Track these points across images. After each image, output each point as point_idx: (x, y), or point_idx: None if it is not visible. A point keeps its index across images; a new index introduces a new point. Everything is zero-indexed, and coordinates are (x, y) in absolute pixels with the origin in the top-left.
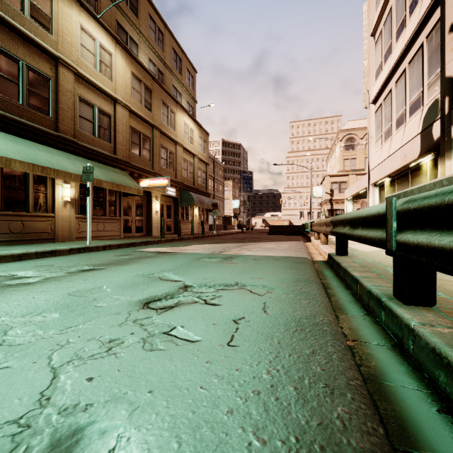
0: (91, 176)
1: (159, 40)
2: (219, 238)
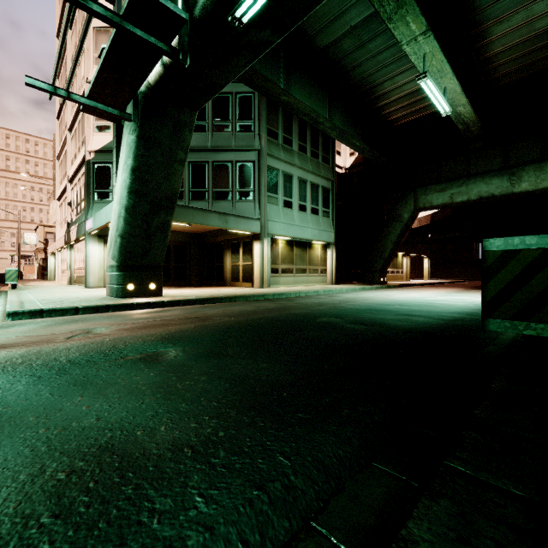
0: None
1: None
2: None
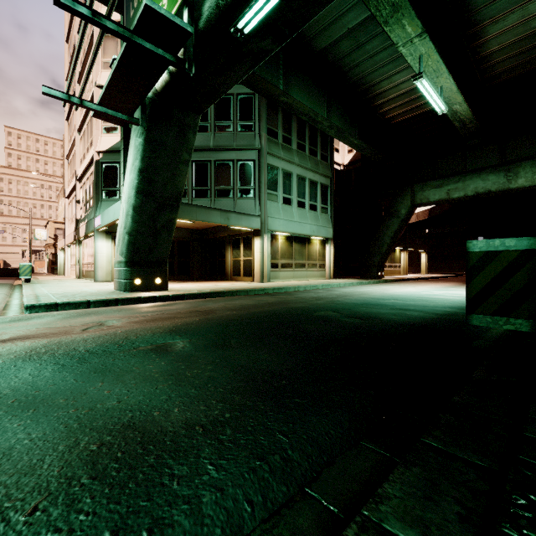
0: None
1: None
2: None
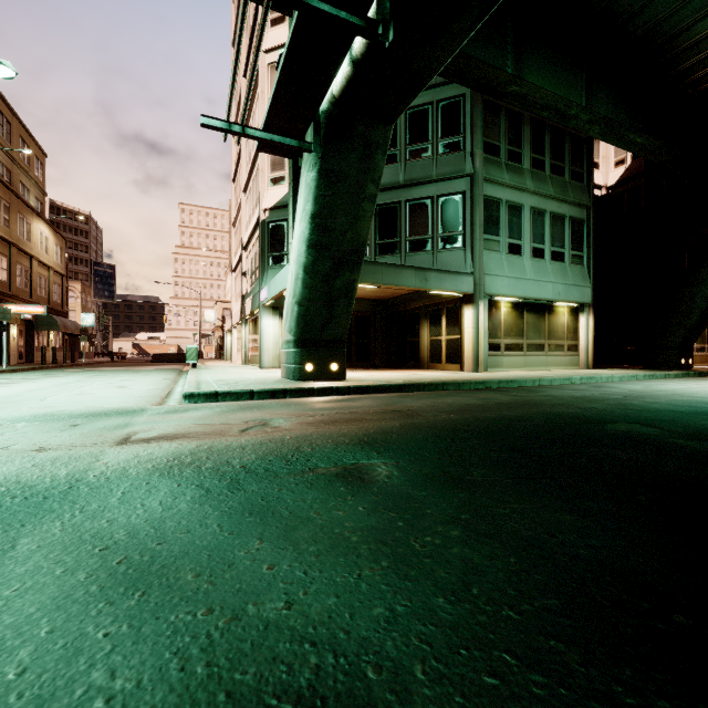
0: (9, 316)
1: (7, 132)
2: (103, 365)
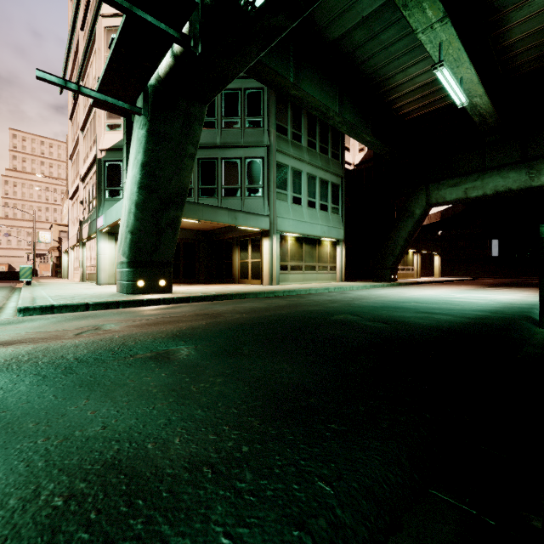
0: None
1: None
2: None
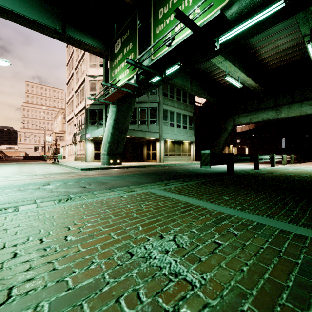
0: None
1: None
2: (4, 162)
